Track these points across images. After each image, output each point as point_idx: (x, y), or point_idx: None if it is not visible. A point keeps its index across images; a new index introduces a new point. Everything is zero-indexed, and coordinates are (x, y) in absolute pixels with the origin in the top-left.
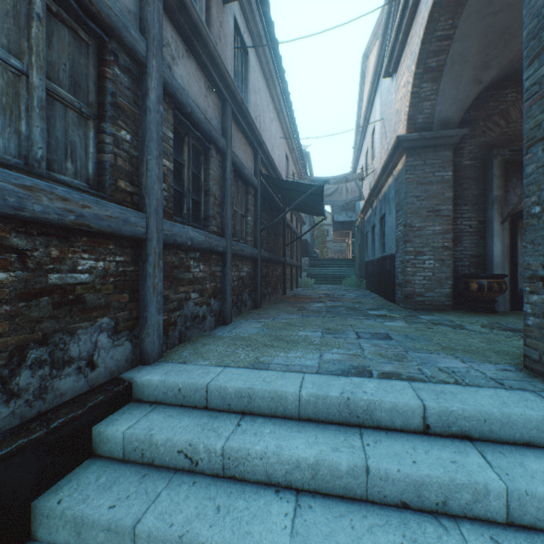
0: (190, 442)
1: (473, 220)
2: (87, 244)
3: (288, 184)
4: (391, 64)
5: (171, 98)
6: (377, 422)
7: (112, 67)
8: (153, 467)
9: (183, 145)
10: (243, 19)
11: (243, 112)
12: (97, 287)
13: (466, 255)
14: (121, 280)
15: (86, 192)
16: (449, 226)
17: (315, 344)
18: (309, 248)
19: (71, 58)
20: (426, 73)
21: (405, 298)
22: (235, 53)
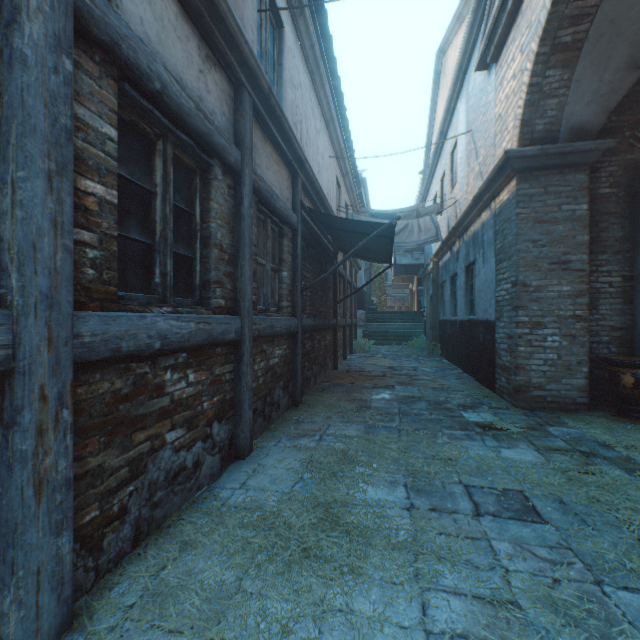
0: None
1: (615, 275)
2: None
3: (342, 221)
4: (490, 48)
5: (108, 53)
6: None
7: None
8: None
9: (153, 156)
10: None
11: (273, 110)
12: None
13: (604, 326)
14: None
15: None
16: (583, 285)
17: (403, 546)
18: (365, 298)
19: None
20: (554, 53)
21: (516, 392)
22: (262, 20)
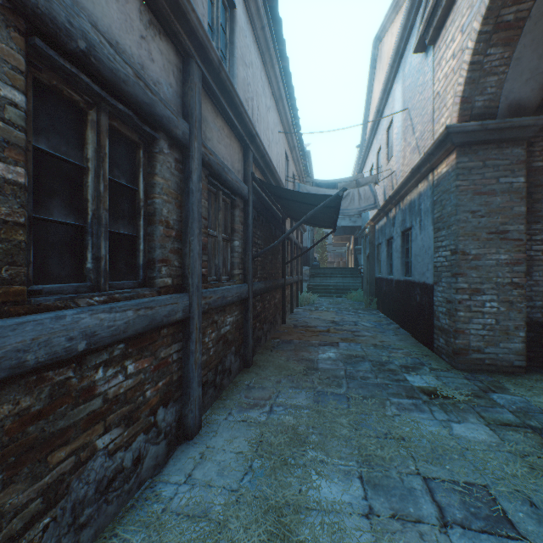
0: None
1: None
2: None
3: (291, 192)
4: (429, 31)
5: None
6: None
7: None
8: None
9: (84, 128)
10: None
11: (223, 84)
12: None
13: (537, 292)
14: None
15: None
16: (520, 254)
17: None
18: (309, 255)
19: None
20: (496, 31)
21: (456, 354)
22: None
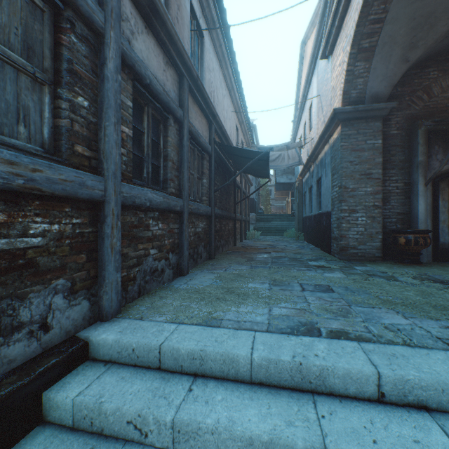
0: (140, 413)
1: (400, 182)
2: (39, 207)
3: (238, 150)
4: (327, 46)
5: (130, 69)
6: (330, 388)
7: (68, 34)
8: (102, 438)
9: (143, 114)
10: (199, 6)
11: (199, 87)
12: (51, 250)
13: (393, 213)
14: (77, 242)
15: (39, 156)
16: (379, 187)
17: (264, 297)
18: (256, 205)
19: (24, 22)
20: (359, 53)
21: (341, 250)
22: (192, 35)
